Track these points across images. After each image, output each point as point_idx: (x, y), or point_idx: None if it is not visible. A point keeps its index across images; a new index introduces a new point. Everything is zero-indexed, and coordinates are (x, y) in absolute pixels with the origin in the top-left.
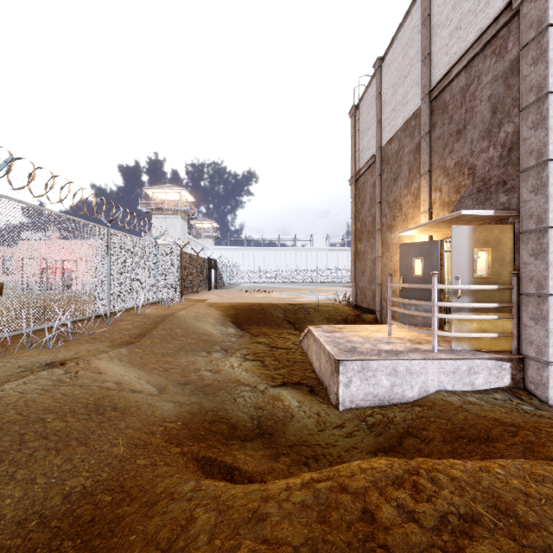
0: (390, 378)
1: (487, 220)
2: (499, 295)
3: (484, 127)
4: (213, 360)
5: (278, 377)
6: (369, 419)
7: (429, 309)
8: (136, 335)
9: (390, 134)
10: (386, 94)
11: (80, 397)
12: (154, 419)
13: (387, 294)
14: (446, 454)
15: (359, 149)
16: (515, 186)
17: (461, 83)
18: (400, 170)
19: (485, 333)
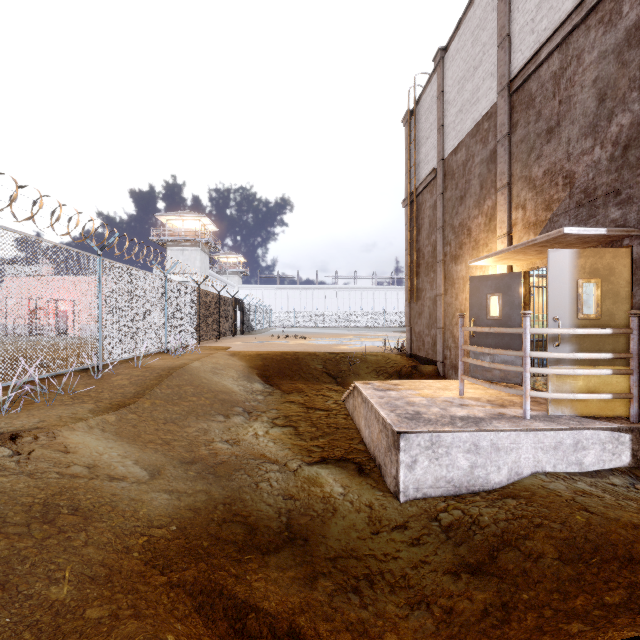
0: (469, 456)
1: (593, 243)
2: (612, 342)
3: (586, 121)
4: (232, 427)
5: (316, 450)
6: (443, 517)
7: (509, 360)
8: (133, 394)
9: (455, 141)
10: (450, 93)
11: (23, 495)
12: (134, 524)
13: (451, 340)
14: (568, 583)
15: (415, 163)
16: (633, 196)
17: (554, 67)
18: (469, 186)
19: (595, 393)
